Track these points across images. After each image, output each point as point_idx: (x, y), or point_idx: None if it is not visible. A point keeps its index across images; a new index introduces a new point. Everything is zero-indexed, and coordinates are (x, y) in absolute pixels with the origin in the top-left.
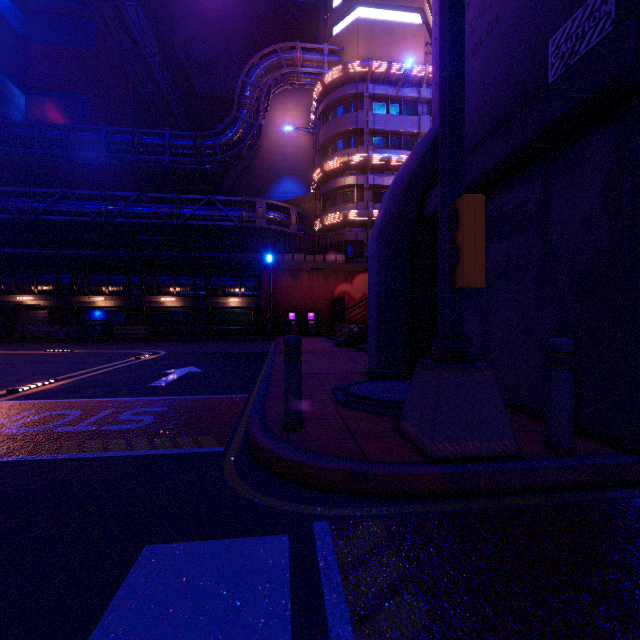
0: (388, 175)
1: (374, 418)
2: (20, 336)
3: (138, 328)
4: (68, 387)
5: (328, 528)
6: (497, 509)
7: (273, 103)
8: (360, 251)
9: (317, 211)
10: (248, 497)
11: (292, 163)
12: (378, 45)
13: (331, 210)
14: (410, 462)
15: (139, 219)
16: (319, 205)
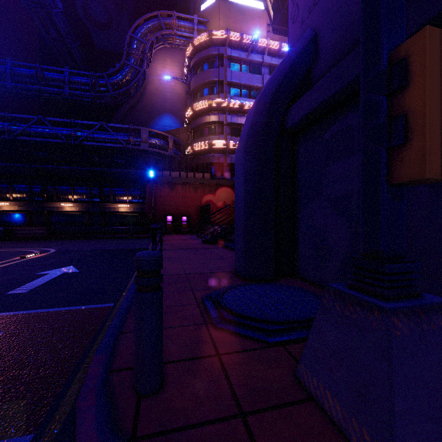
0: (241, 116)
1: (258, 351)
2: None
3: (37, 228)
4: None
5: None
6: None
7: (155, 58)
8: (221, 171)
9: (189, 140)
10: None
11: (170, 104)
12: (234, 21)
13: (199, 140)
14: None
15: (40, 138)
16: (190, 136)
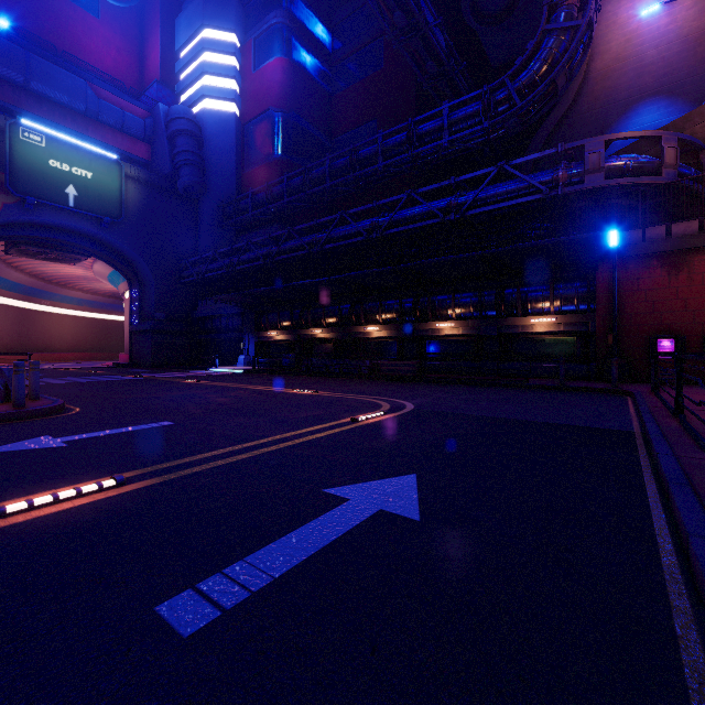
0: None
1: None
2: (305, 369)
3: (404, 363)
4: (63, 526)
5: None
6: None
7: None
8: None
9: None
10: None
11: (655, 75)
12: None
13: None
14: None
15: (410, 225)
16: None
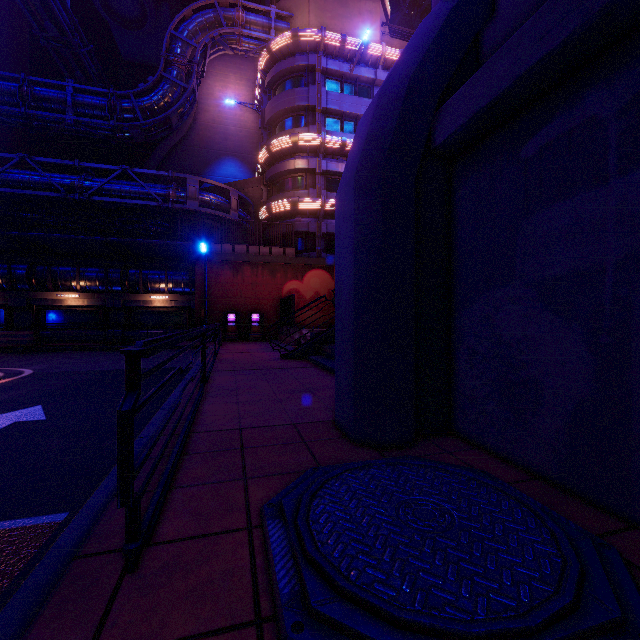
0: (342, 161)
1: None
2: None
3: (17, 334)
4: None
5: None
6: None
7: (212, 72)
8: (312, 244)
9: (263, 198)
10: None
11: (234, 143)
12: (331, 16)
13: (279, 196)
14: None
15: (23, 190)
16: (265, 191)
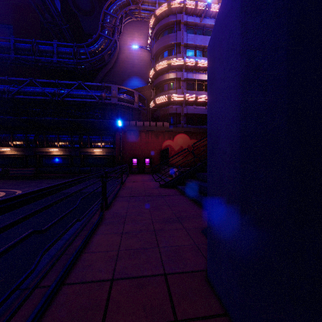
0: (195, 73)
1: None
2: None
3: (26, 169)
4: None
5: None
6: None
7: (126, 33)
8: (178, 120)
9: (152, 96)
10: None
11: (137, 69)
12: None
13: (160, 94)
14: None
15: (31, 96)
16: (153, 92)
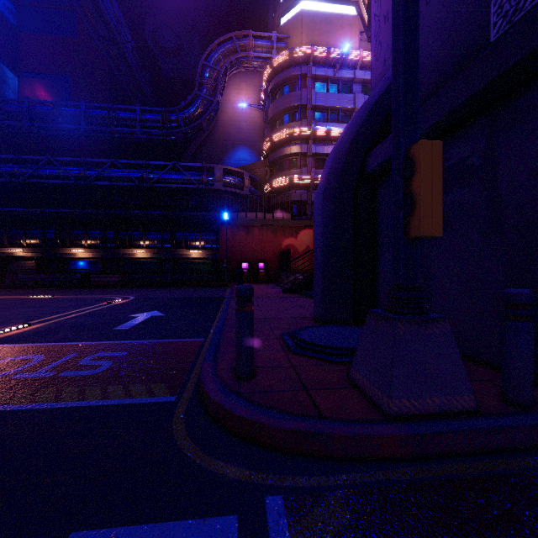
0: (328, 145)
1: (324, 365)
2: (10, 283)
3: (112, 276)
4: (39, 331)
5: (282, 505)
6: (466, 477)
7: (229, 84)
8: (304, 210)
9: (267, 176)
10: (195, 460)
11: (245, 135)
12: (319, 33)
13: (279, 175)
14: (367, 420)
15: (113, 182)
16: (268, 171)
